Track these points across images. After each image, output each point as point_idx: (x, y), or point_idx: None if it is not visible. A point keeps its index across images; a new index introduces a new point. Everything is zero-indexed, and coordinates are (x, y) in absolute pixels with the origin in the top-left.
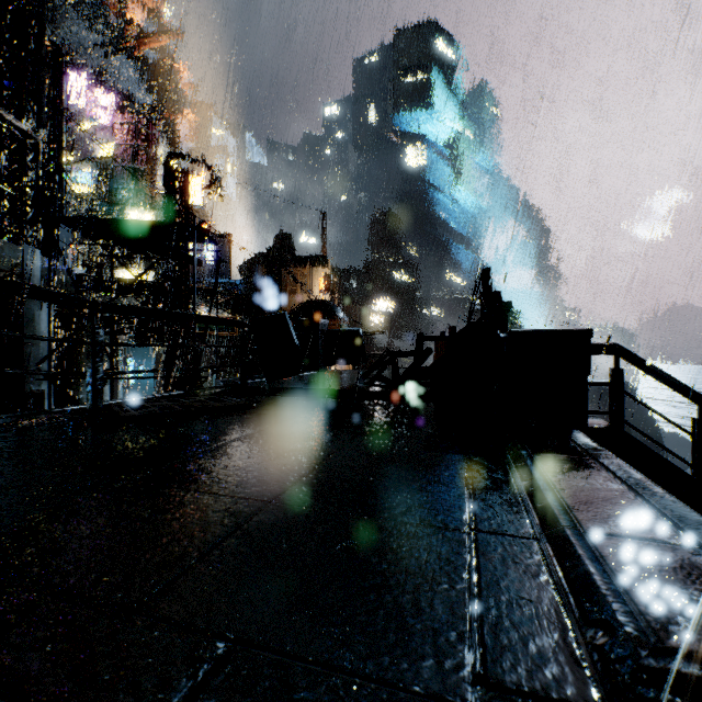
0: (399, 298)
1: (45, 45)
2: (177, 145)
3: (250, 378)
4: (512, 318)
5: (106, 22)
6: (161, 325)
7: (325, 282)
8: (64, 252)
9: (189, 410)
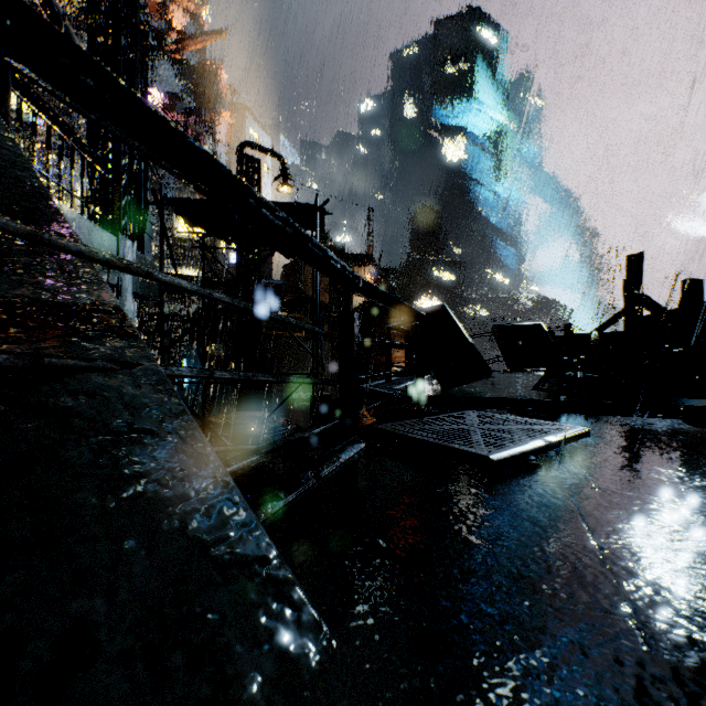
0: (442, 298)
1: (138, 16)
2: (216, 147)
3: (395, 384)
4: (564, 318)
5: (150, 27)
6: (228, 325)
7: (374, 281)
8: (148, 246)
9: (544, 442)
